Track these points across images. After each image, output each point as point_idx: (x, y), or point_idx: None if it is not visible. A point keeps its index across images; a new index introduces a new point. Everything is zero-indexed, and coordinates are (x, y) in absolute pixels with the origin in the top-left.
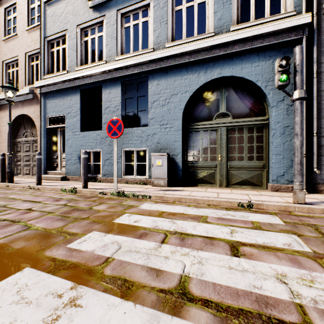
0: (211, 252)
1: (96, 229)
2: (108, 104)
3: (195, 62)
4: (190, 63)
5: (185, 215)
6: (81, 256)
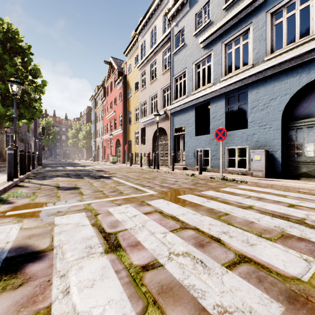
0: (274, 204)
1: (211, 190)
2: (214, 114)
3: (295, 66)
4: (290, 68)
5: (269, 193)
6: (207, 195)
